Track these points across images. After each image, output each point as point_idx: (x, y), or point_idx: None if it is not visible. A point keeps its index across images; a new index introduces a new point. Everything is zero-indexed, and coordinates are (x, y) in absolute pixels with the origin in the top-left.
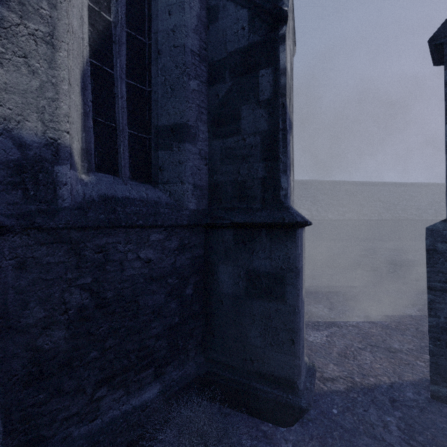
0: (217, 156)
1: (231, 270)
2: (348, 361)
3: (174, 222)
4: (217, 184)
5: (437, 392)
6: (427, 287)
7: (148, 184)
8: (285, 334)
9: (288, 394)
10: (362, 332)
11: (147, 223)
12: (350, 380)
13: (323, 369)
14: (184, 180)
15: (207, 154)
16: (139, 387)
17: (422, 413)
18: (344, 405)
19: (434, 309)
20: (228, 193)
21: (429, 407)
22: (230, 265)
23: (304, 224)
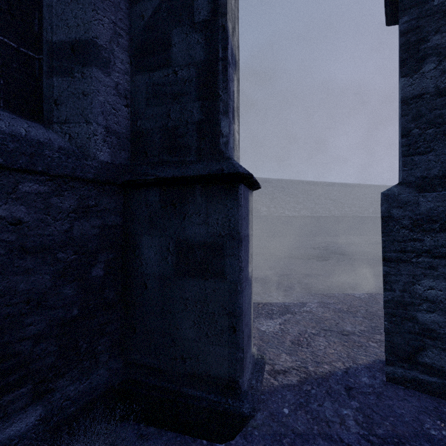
0: (142, 95)
1: (157, 242)
2: (302, 349)
3: (69, 172)
4: (142, 131)
5: (392, 374)
6: (383, 258)
7: (36, 123)
8: (224, 321)
9: (227, 399)
10: (315, 317)
11: (12, 164)
12: (304, 370)
13: (274, 360)
14: (90, 119)
15: (128, 92)
16: (0, 417)
17: (379, 399)
18: (297, 401)
19: (390, 282)
20: (156, 143)
21: (385, 391)
22: (156, 236)
23: (248, 177)
